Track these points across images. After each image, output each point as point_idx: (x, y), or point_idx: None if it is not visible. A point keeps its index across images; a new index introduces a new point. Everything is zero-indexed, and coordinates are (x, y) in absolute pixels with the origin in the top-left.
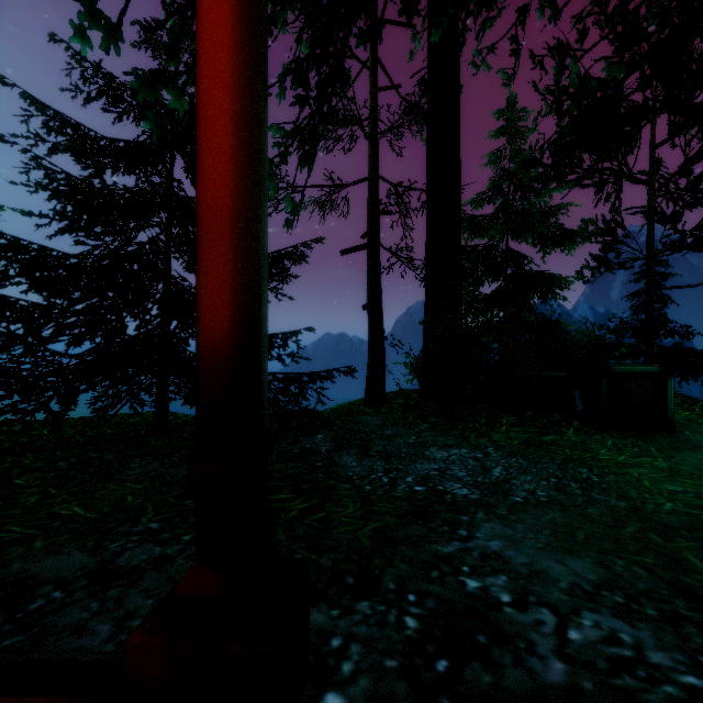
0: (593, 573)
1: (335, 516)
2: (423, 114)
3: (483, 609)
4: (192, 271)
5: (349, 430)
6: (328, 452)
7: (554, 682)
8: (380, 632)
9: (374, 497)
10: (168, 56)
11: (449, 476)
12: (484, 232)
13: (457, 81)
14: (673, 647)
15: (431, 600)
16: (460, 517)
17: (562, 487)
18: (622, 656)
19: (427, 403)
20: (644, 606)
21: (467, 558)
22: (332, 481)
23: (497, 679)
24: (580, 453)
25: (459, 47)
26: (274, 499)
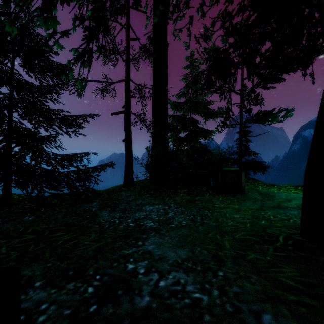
0: (185, 255)
1: (81, 241)
2: (151, 54)
3: (129, 277)
4: (24, 119)
5: (111, 199)
6: (96, 210)
7: (140, 307)
8: (71, 297)
9: (107, 230)
10: (3, 1)
11: (148, 217)
12: (181, 109)
13: (166, 41)
14: (198, 282)
15: (106, 277)
16: (143, 236)
17: (194, 219)
18: (176, 289)
19: (152, 185)
20: (197, 266)
21: (135, 255)
22: (90, 224)
23: (115, 310)
24: (208, 204)
25: (165, 26)
26: (53, 236)
